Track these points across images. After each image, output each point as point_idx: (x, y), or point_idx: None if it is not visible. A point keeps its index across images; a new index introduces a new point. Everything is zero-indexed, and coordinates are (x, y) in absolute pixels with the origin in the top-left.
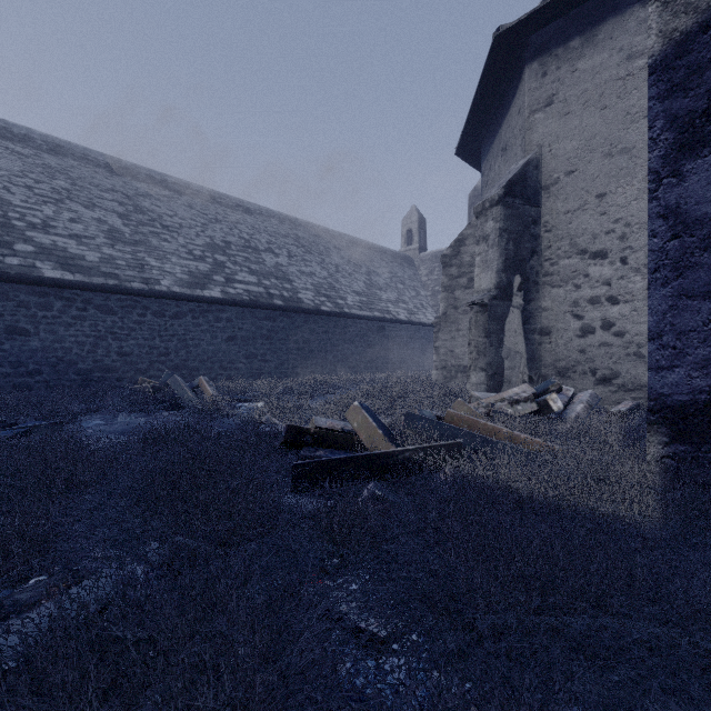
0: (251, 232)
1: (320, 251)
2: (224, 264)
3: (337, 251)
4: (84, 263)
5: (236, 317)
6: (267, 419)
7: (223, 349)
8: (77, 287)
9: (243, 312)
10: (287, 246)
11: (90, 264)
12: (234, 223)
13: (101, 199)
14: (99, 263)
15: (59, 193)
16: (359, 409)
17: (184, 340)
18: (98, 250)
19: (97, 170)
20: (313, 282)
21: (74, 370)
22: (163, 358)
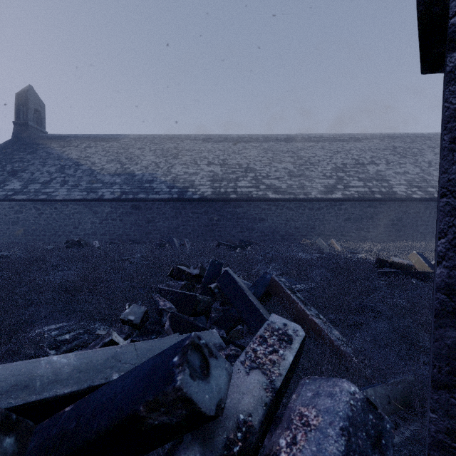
0: (359, 153)
1: (414, 154)
2: (343, 178)
3: (430, 150)
4: (281, 190)
5: (350, 207)
6: (368, 257)
7: (343, 225)
8: (280, 200)
9: (354, 204)
10: (385, 156)
11: (283, 190)
12: (348, 151)
13: (284, 157)
14: (286, 189)
15: (269, 160)
16: (415, 254)
17: (322, 221)
18: (285, 182)
19: (281, 143)
20: (406, 178)
21: (279, 234)
22: (312, 230)
